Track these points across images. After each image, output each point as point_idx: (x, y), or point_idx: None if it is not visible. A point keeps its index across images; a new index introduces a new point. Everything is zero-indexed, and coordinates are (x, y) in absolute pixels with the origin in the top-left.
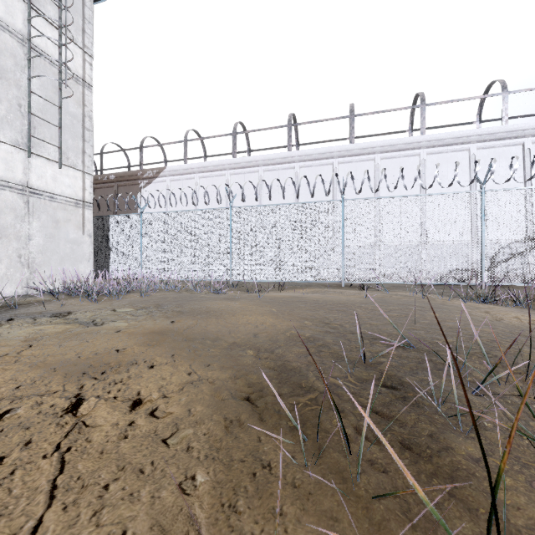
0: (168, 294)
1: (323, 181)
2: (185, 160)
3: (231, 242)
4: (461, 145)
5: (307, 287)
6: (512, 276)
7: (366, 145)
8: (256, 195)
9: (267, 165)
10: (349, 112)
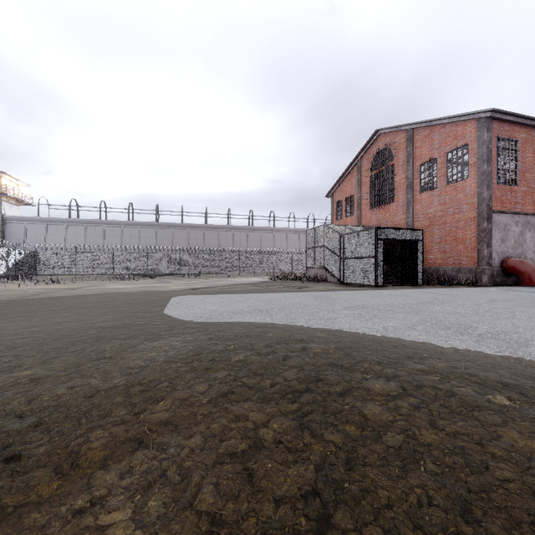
0: None
1: None
2: None
3: None
4: None
5: None
6: None
7: None
8: None
9: None
10: None
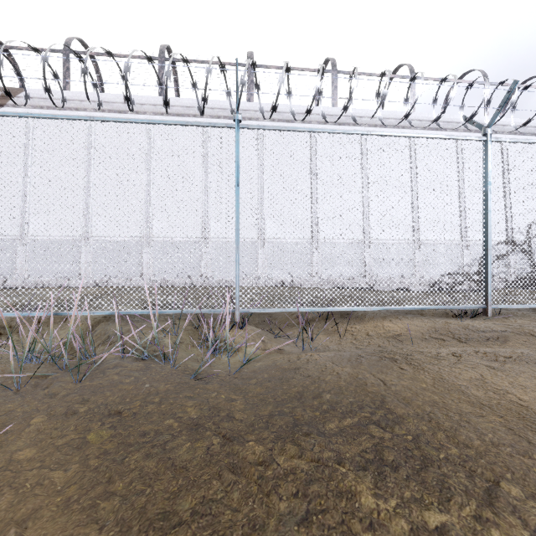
0: (70, 534)
1: (436, 100)
2: (65, 85)
3: (238, 214)
4: (449, 131)
5: (388, 316)
6: (497, 280)
7: (353, 113)
8: (314, 96)
9: (216, 118)
10: (331, 66)
